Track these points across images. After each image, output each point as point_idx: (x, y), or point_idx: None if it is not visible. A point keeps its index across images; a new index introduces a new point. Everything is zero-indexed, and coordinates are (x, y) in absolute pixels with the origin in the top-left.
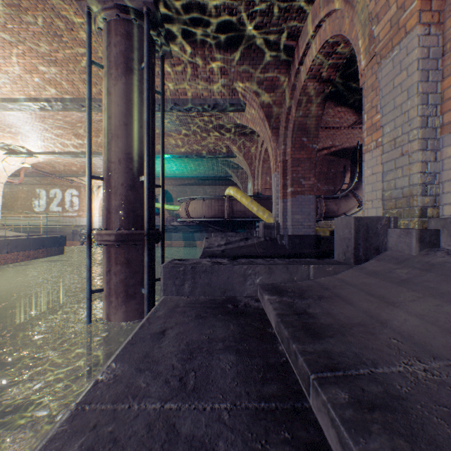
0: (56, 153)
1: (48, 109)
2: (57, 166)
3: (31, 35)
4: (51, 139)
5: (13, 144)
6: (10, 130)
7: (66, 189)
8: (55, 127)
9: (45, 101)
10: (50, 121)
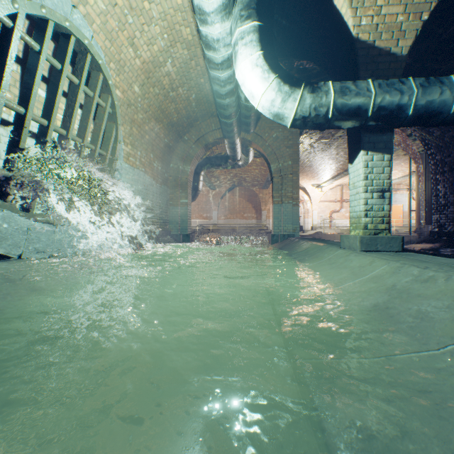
0: None
1: None
2: None
3: (401, 161)
4: None
5: None
6: None
7: None
8: None
9: None
10: None
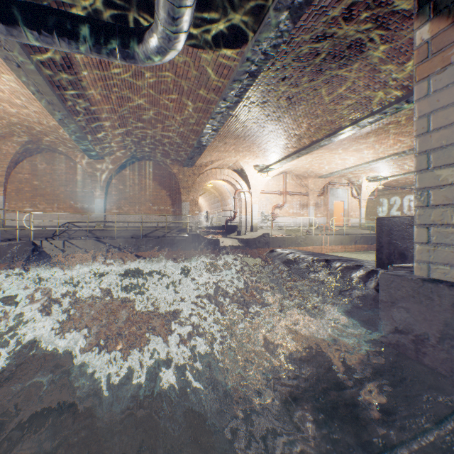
0: (400, 175)
1: (402, 156)
2: (398, 181)
3: (399, 130)
4: (399, 166)
5: (373, 175)
6: (374, 169)
7: (403, 196)
8: (402, 160)
9: (401, 153)
10: (400, 158)
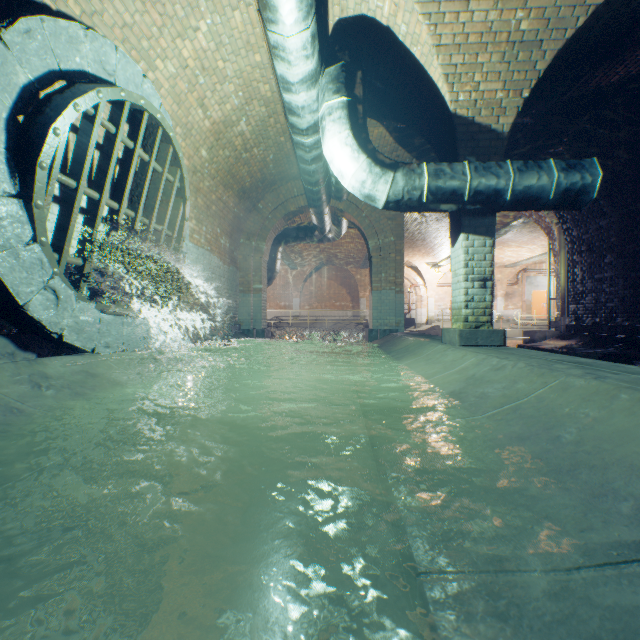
0: None
1: None
2: None
3: (540, 234)
4: None
5: None
6: None
7: None
8: None
9: None
10: None
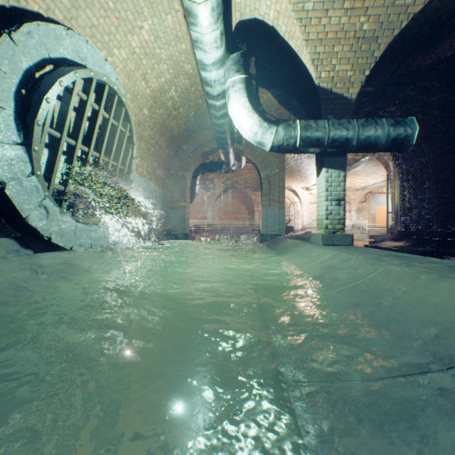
0: None
1: None
2: None
3: (381, 167)
4: None
5: None
6: None
7: None
8: None
9: None
10: None
